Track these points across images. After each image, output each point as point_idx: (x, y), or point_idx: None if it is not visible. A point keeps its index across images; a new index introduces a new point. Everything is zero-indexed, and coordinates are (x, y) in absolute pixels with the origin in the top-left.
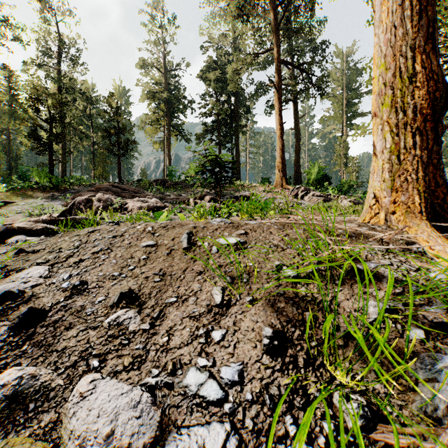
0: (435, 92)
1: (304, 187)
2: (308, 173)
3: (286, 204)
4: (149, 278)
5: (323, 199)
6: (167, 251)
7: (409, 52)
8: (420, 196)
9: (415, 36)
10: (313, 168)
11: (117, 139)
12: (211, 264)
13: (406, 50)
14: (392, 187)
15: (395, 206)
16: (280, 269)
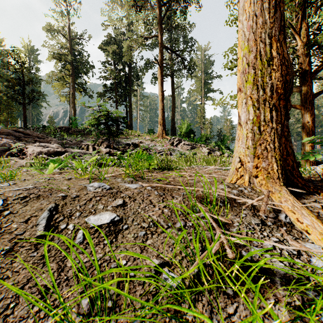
0: (287, 75)
1: (178, 138)
2: (180, 127)
3: (166, 157)
4: None
5: (190, 147)
6: (8, 246)
7: (267, 39)
8: (277, 163)
9: (272, 25)
10: (184, 124)
11: (22, 89)
12: (68, 267)
13: (265, 37)
14: (254, 153)
15: (257, 171)
16: (159, 272)
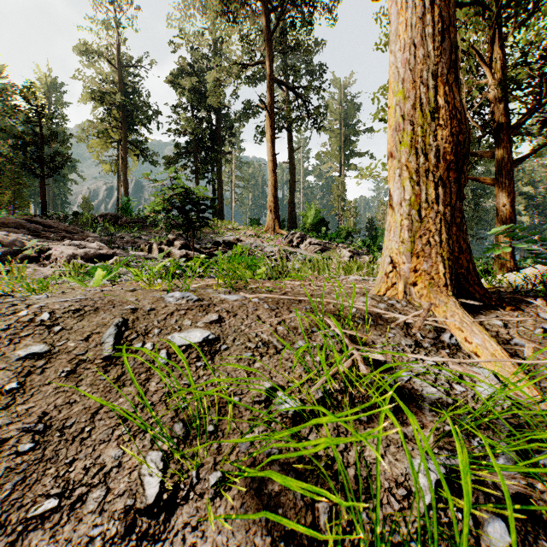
0: (459, 134)
1: (299, 233)
2: (304, 216)
3: (280, 261)
4: (6, 446)
5: (320, 248)
6: (69, 367)
7: (431, 79)
8: (445, 264)
9: (438, 60)
10: (310, 210)
11: (40, 152)
12: (152, 391)
13: (428, 77)
14: (412, 250)
15: (416, 276)
16: (272, 396)
